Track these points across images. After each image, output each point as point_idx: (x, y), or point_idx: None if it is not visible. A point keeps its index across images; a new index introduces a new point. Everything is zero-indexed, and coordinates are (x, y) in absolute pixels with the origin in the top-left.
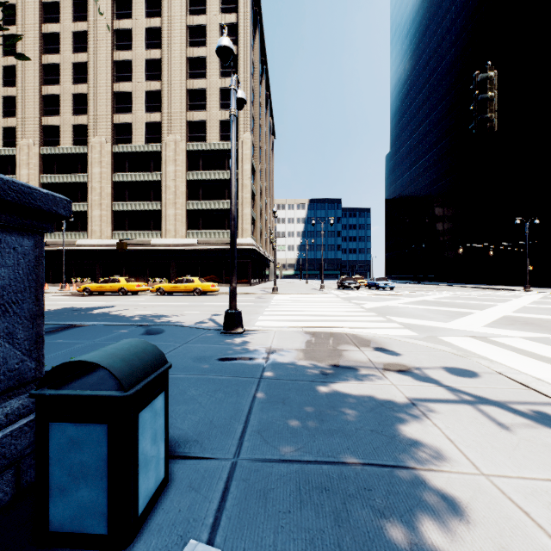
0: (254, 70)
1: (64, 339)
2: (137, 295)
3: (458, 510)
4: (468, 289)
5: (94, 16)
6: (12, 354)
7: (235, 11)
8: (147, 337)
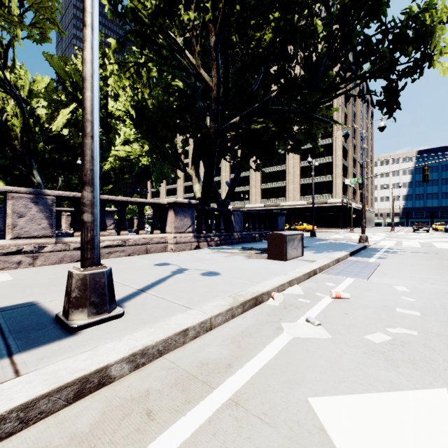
0: None
1: None
2: None
3: (324, 241)
4: None
5: None
6: (283, 227)
7: None
8: None
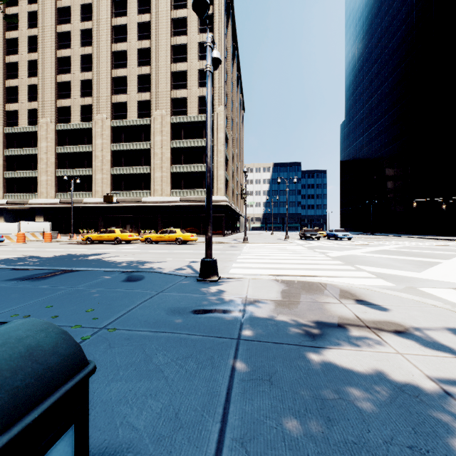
0: (227, 53)
1: (50, 285)
2: (129, 244)
3: None
4: (421, 240)
5: (97, 16)
6: None
7: (211, 4)
8: (127, 283)
